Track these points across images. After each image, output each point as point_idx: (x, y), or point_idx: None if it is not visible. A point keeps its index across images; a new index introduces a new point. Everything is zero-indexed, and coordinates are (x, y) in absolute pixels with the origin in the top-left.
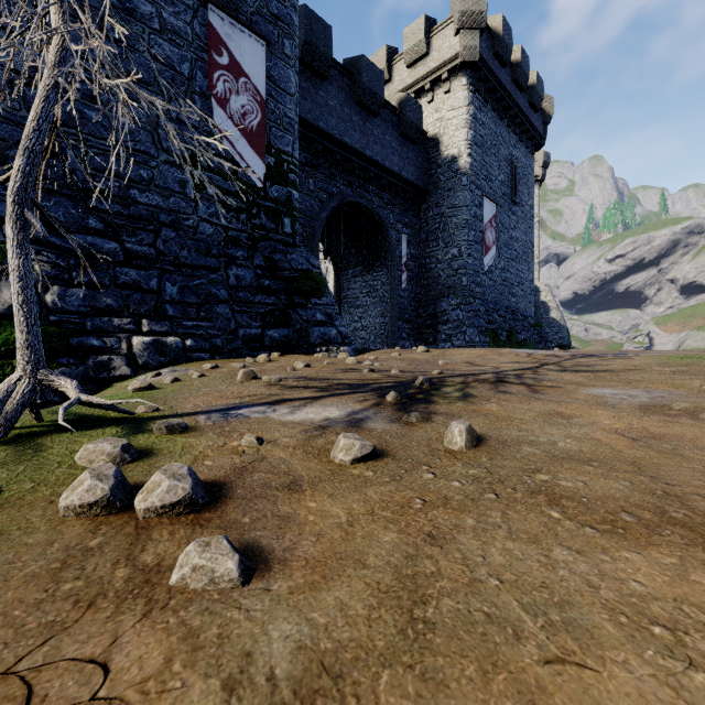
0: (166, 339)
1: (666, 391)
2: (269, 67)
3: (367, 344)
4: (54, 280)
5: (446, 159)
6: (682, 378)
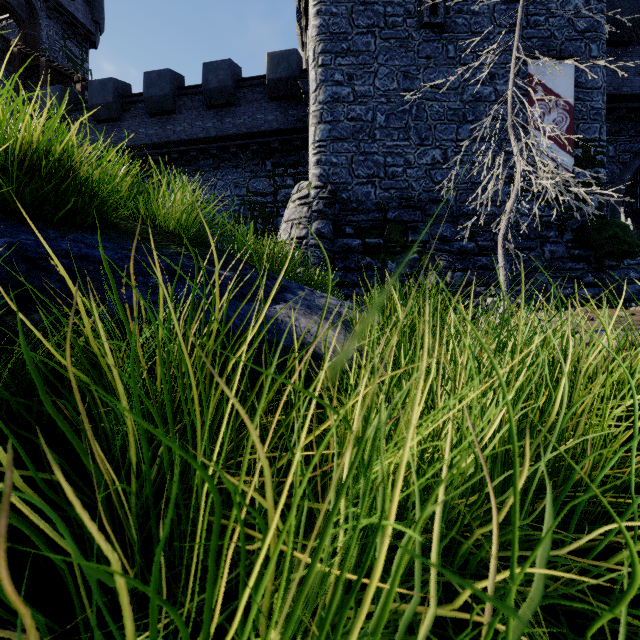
0: None
1: None
2: (576, 77)
3: None
4: (448, 269)
5: None
6: None
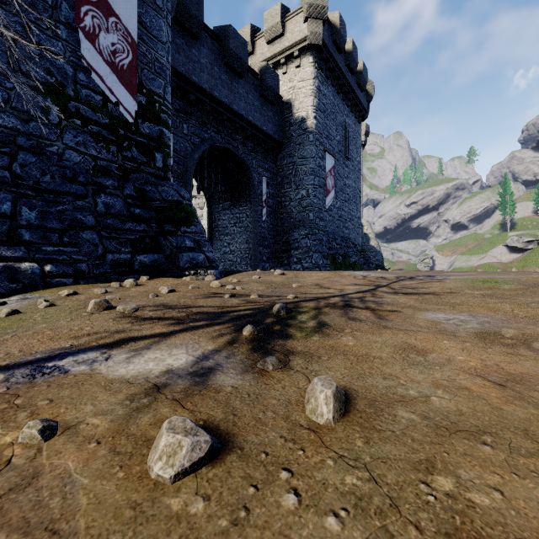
0: (20, 265)
1: (488, 315)
2: (140, 13)
3: (234, 265)
4: None
5: (297, 119)
6: (493, 301)
